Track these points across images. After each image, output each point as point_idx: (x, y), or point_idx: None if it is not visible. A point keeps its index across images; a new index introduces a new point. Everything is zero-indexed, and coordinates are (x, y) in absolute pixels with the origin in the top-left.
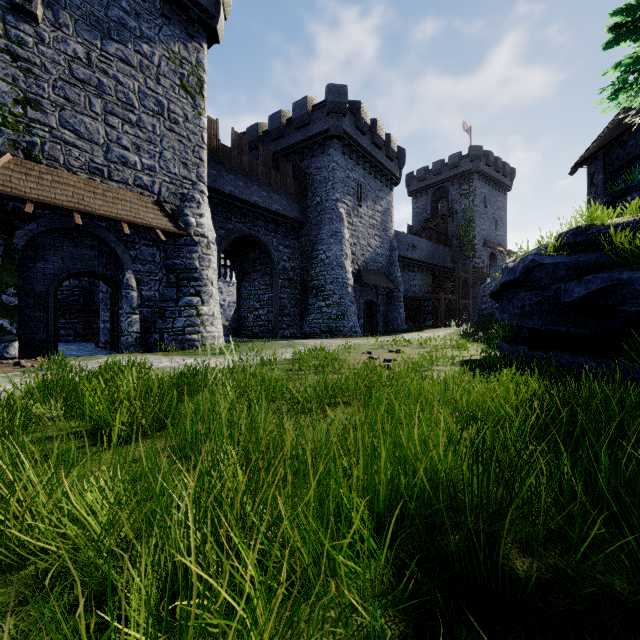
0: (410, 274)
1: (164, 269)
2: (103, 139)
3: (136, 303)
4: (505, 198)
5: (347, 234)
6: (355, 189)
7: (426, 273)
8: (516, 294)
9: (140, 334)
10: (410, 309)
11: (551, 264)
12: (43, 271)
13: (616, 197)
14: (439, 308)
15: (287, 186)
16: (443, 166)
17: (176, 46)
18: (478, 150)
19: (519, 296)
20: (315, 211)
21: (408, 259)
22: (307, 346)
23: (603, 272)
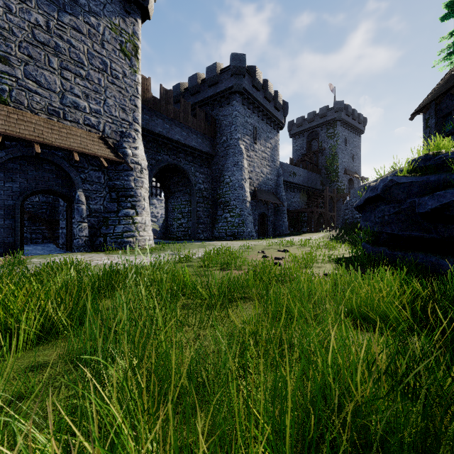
0: (291, 194)
1: (107, 188)
2: (59, 88)
3: (85, 214)
4: (359, 139)
5: (246, 164)
6: (252, 131)
7: (303, 193)
8: (377, 207)
9: (88, 238)
10: (291, 219)
11: (406, 183)
12: (11, 189)
13: (449, 134)
14: (313, 218)
15: (202, 128)
16: (315, 116)
17: (117, 20)
18: (340, 104)
19: (380, 208)
20: (222, 147)
21: (290, 183)
22: (216, 246)
23: (452, 188)
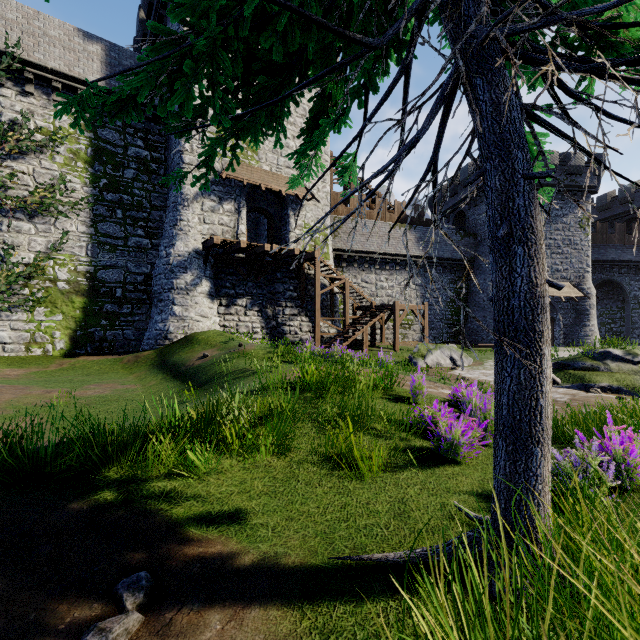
0: None
1: (571, 311)
2: (550, 264)
3: (562, 327)
4: None
5: None
6: None
7: None
8: None
9: (563, 339)
10: None
11: None
12: None
13: None
14: None
15: (638, 241)
16: None
17: (576, 210)
18: None
19: None
20: None
21: None
22: None
23: None
